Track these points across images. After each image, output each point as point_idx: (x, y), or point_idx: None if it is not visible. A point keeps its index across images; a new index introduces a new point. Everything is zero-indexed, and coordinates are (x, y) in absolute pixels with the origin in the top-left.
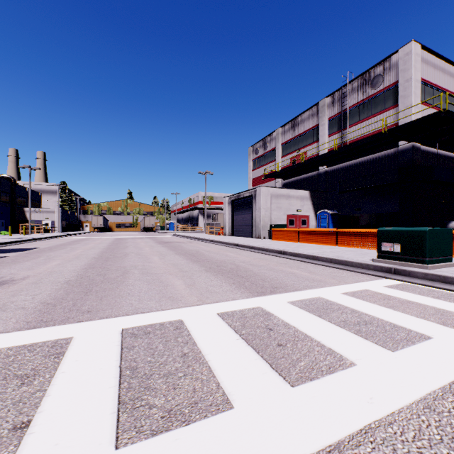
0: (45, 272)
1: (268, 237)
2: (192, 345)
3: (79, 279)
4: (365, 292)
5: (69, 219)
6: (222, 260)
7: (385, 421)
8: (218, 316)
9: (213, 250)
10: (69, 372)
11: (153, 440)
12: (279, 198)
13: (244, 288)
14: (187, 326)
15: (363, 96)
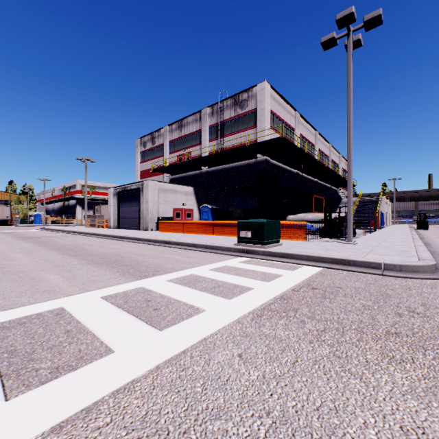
0: None
1: (156, 229)
2: (76, 323)
3: None
4: (225, 267)
5: None
6: (106, 253)
7: (214, 333)
8: (101, 299)
9: (95, 244)
10: None
11: (44, 386)
12: (167, 192)
13: (128, 274)
14: (69, 311)
15: (234, 114)
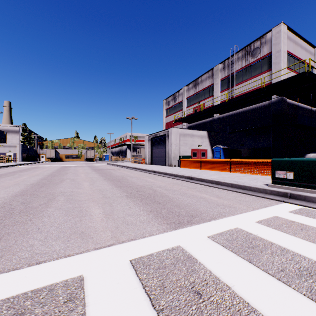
0: None
1: (177, 166)
2: None
3: None
4: (277, 220)
5: (28, 152)
6: (142, 185)
7: None
8: (130, 267)
9: (135, 176)
10: None
11: None
12: (186, 136)
13: (161, 217)
14: (86, 292)
15: (246, 63)
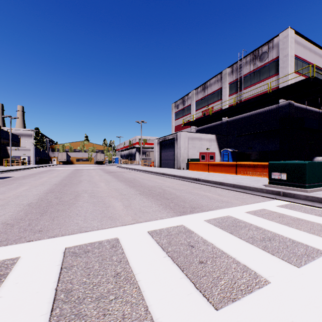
0: (14, 195)
1: (186, 168)
2: (125, 264)
3: (39, 202)
4: (263, 211)
5: (41, 155)
6: (152, 186)
7: None
8: (148, 234)
9: (146, 178)
10: (6, 297)
11: None
12: (194, 140)
13: (169, 208)
14: (122, 244)
15: (254, 67)
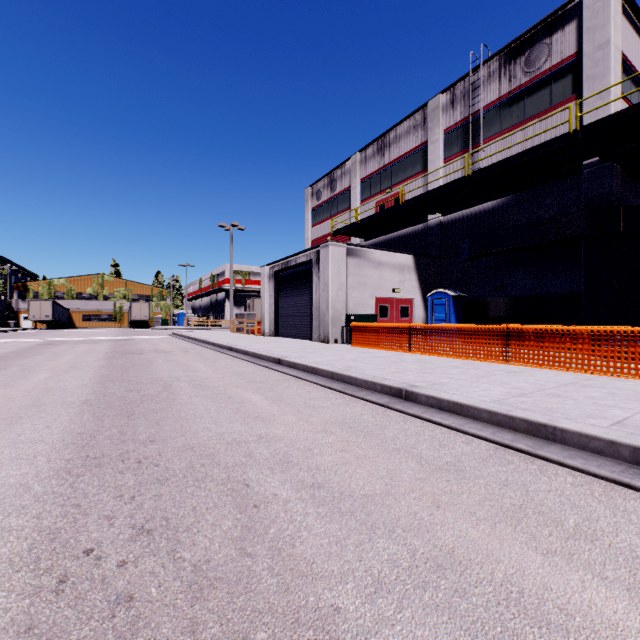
0: None
1: (343, 341)
2: None
3: None
4: None
5: None
6: (204, 449)
7: None
8: None
9: (213, 381)
10: None
11: None
12: (363, 266)
13: None
14: None
15: (510, 86)
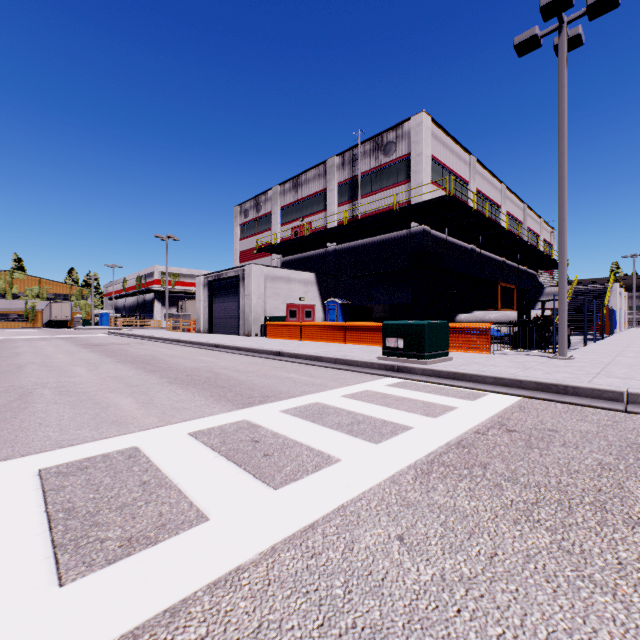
0: None
1: (262, 335)
2: (155, 472)
3: None
4: (365, 393)
5: None
6: (194, 368)
7: (357, 498)
8: (189, 436)
9: (179, 355)
10: None
11: (111, 567)
12: (277, 281)
13: (226, 400)
14: (146, 453)
15: (376, 164)
